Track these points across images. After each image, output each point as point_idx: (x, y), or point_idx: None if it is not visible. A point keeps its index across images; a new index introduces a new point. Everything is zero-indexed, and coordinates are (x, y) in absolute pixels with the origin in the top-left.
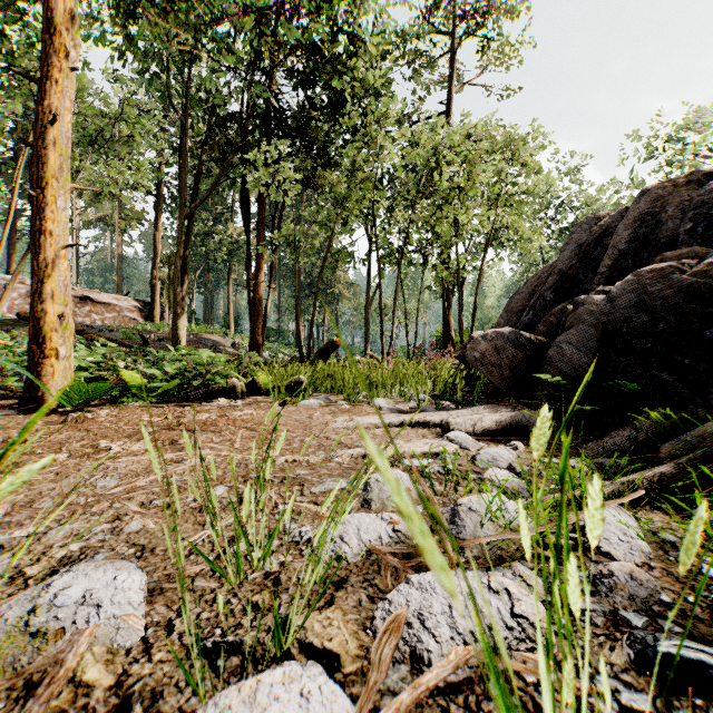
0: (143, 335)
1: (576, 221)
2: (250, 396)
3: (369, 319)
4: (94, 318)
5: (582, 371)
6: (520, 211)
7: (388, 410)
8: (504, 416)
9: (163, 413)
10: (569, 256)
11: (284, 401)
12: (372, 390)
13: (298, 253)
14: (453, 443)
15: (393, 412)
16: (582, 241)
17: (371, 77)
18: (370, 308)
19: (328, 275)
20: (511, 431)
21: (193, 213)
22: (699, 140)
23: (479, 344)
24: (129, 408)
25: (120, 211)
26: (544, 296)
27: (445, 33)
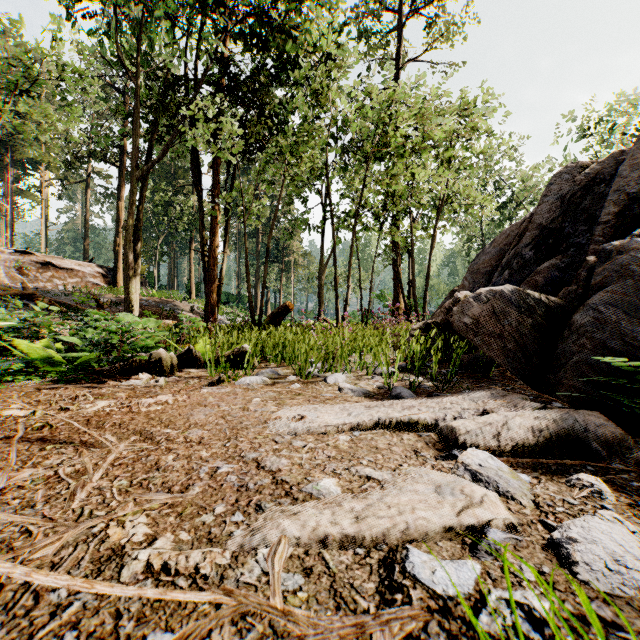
0: (97, 300)
1: (512, 196)
2: (185, 368)
3: (322, 284)
4: (56, 283)
5: (635, 345)
6: (474, 175)
7: (350, 392)
8: (540, 418)
9: (47, 400)
10: (550, 209)
11: (219, 379)
12: (328, 361)
13: (251, 216)
14: (481, 482)
15: (357, 395)
16: (562, 192)
17: (325, 44)
18: (323, 273)
19: (284, 245)
20: (558, 445)
21: (146, 177)
22: (625, 122)
23: (471, 307)
24: (10, 390)
25: (87, 182)
26: (522, 254)
27: (394, 13)
